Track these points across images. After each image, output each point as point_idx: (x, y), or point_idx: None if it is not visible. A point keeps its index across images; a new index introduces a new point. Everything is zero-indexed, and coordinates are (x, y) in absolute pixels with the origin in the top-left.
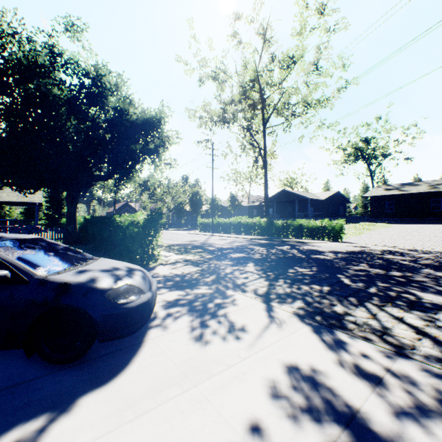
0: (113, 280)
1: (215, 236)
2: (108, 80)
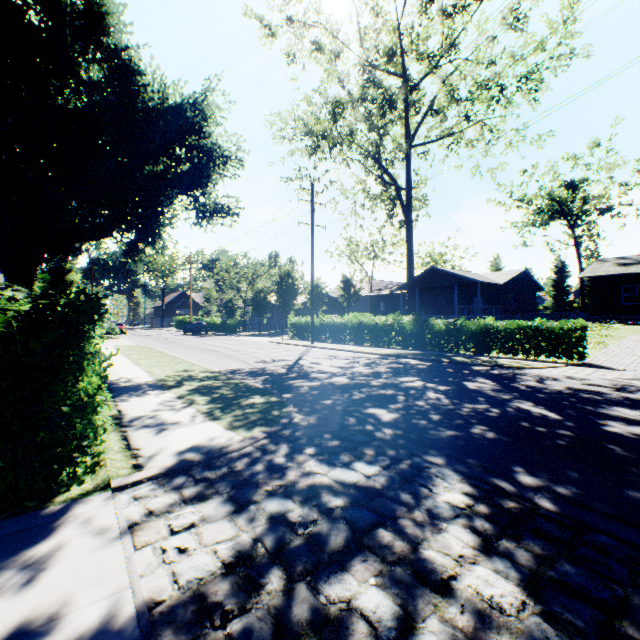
0: None
1: (316, 348)
2: (77, 7)
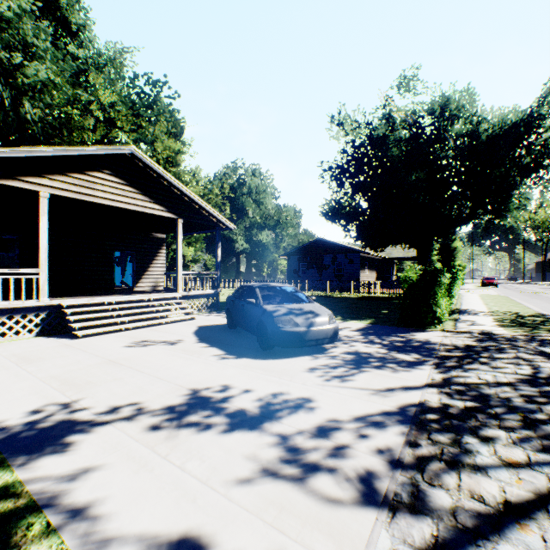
0: (285, 313)
1: None
2: (447, 108)
